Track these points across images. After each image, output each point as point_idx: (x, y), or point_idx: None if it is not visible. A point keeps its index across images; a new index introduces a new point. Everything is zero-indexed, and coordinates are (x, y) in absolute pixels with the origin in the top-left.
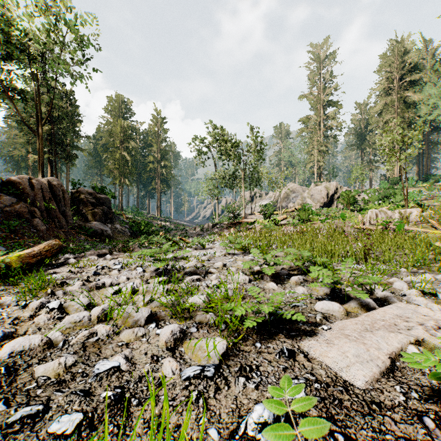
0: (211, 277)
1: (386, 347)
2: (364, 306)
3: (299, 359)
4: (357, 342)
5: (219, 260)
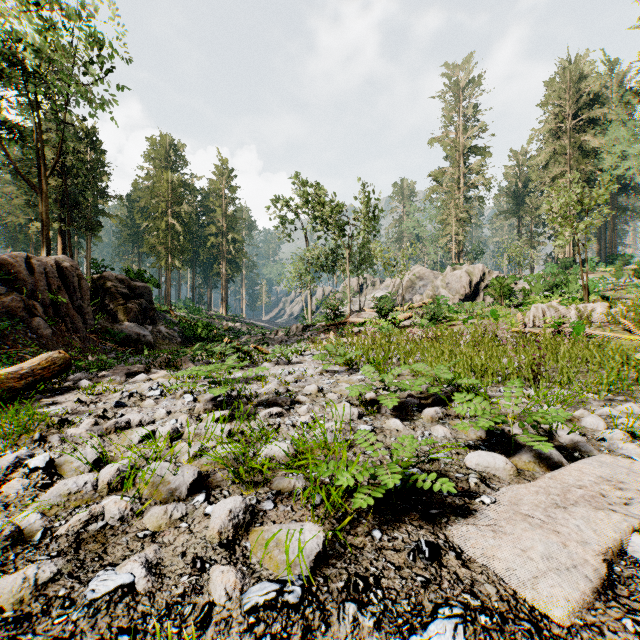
0: (299, 409)
1: (594, 539)
2: (544, 459)
3: (448, 562)
4: (545, 529)
5: (312, 381)
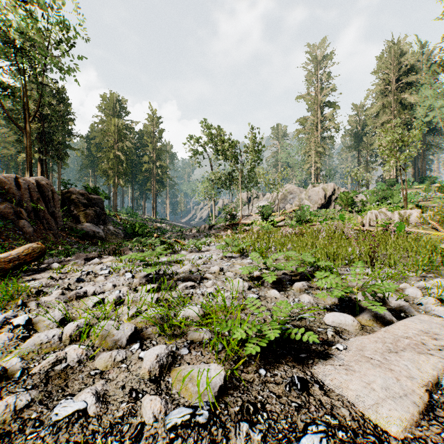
0: (206, 283)
1: (418, 375)
2: (380, 318)
3: (314, 392)
4: (383, 367)
5: (215, 263)
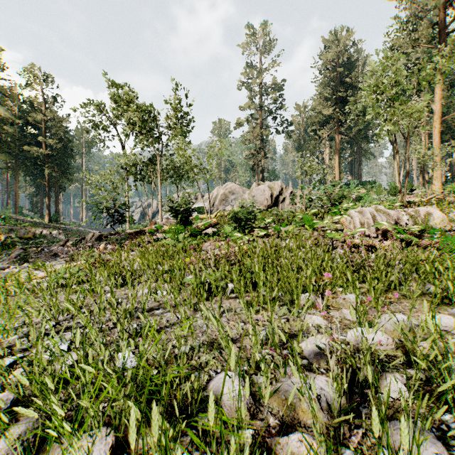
0: None
1: None
2: None
3: None
4: None
5: None
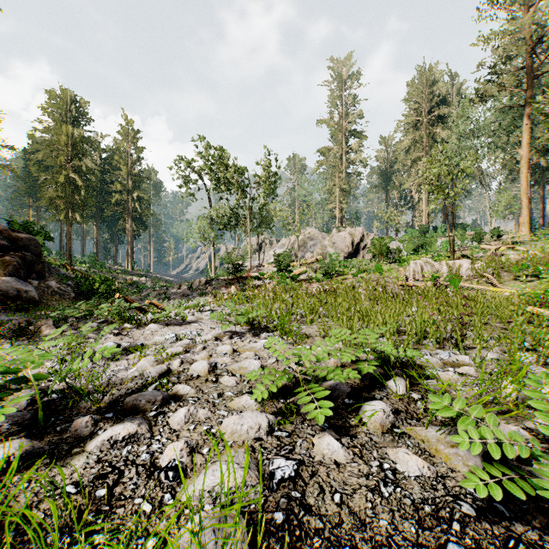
0: (172, 418)
1: None
2: None
3: None
4: None
5: (205, 350)
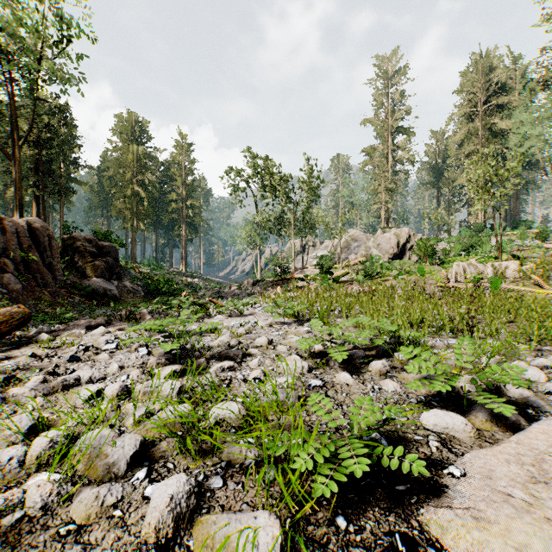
0: (250, 363)
1: None
2: (501, 418)
3: None
4: (533, 514)
5: (262, 333)
